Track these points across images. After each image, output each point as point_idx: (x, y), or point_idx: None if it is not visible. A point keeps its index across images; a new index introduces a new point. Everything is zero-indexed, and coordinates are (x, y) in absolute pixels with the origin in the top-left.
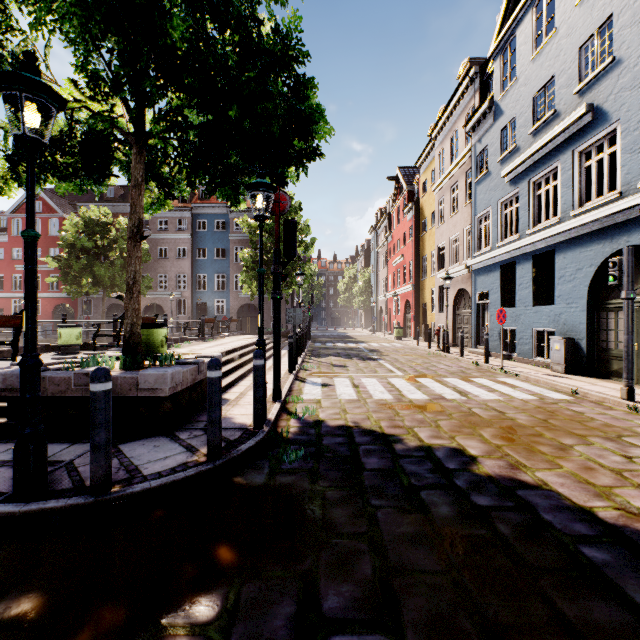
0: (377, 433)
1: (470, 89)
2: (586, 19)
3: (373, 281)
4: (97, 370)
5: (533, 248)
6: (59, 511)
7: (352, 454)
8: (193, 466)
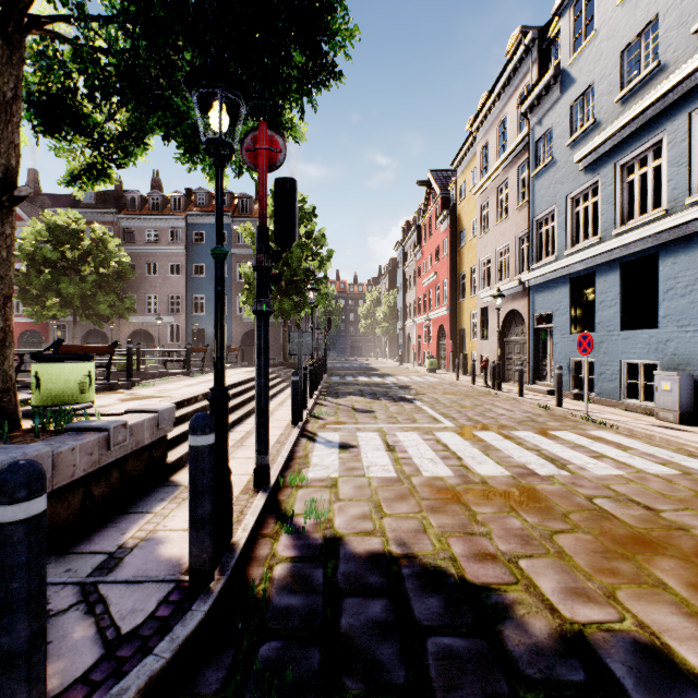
0: (451, 581)
1: (525, 62)
2: None
3: (399, 304)
4: None
5: (623, 253)
6: None
7: (412, 680)
8: None
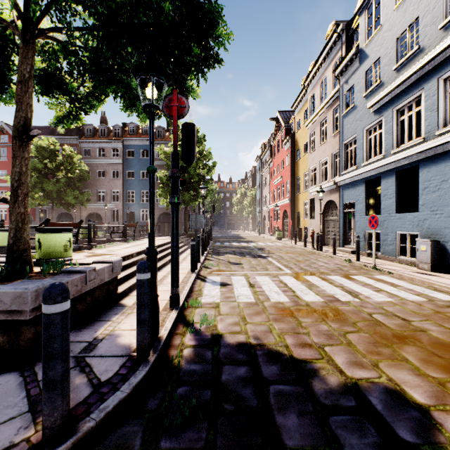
0: (285, 357)
1: (337, 43)
2: None
3: (258, 196)
4: None
5: (397, 165)
6: None
7: (260, 405)
8: None
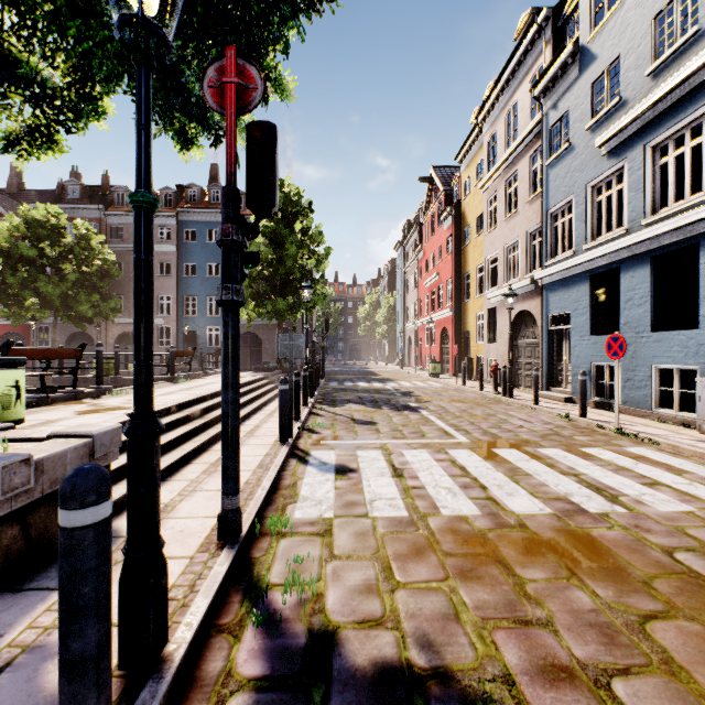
0: None
1: (537, 43)
2: None
3: (400, 306)
4: None
5: (655, 244)
6: None
7: None
8: None
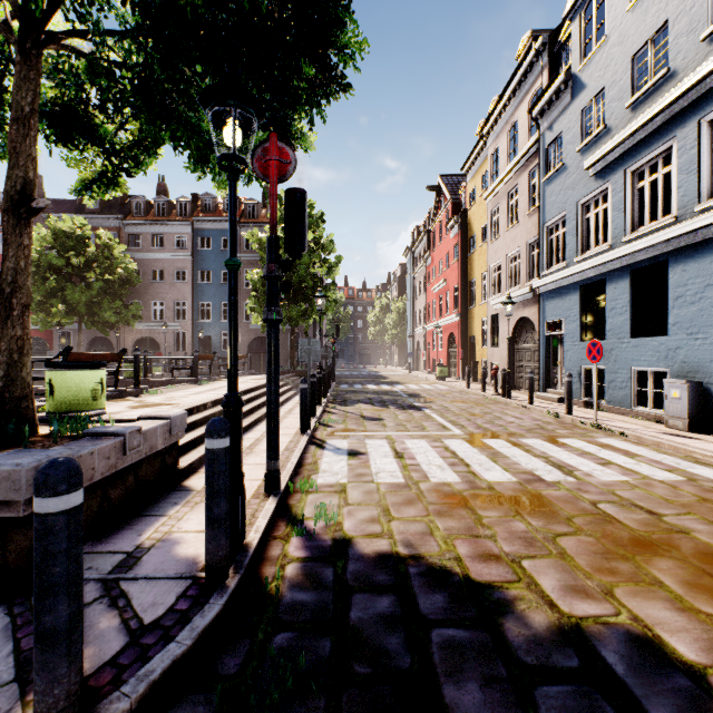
0: (456, 579)
1: (535, 66)
2: None
3: (409, 311)
4: None
5: (633, 260)
6: None
7: (417, 666)
8: None
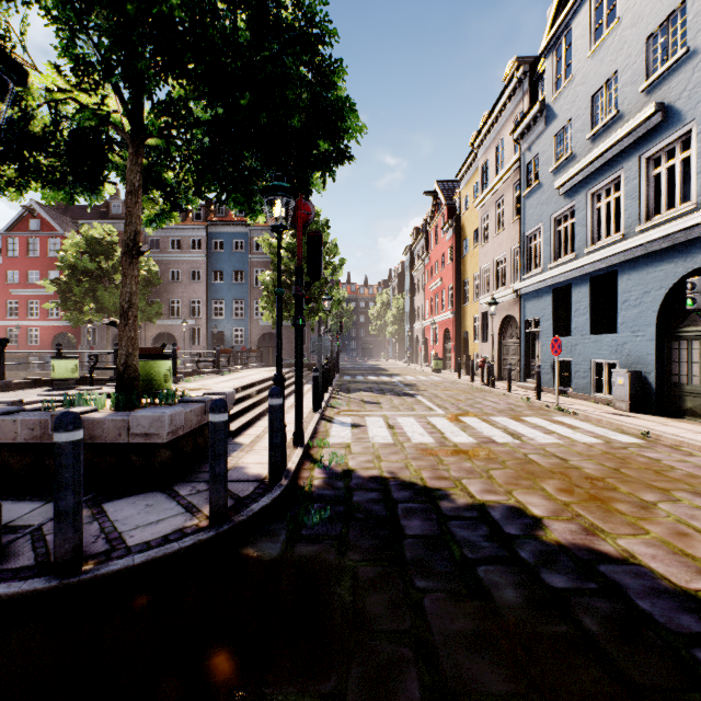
0: (418, 486)
1: (518, 91)
2: (655, 5)
3: (408, 307)
4: (63, 415)
5: (592, 269)
6: (10, 599)
7: (389, 515)
8: (191, 533)
